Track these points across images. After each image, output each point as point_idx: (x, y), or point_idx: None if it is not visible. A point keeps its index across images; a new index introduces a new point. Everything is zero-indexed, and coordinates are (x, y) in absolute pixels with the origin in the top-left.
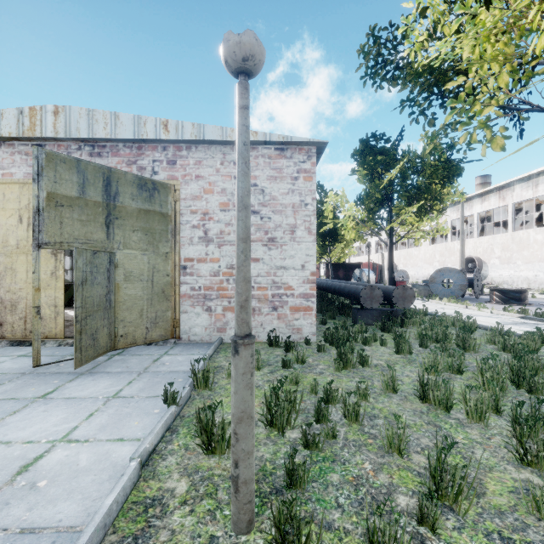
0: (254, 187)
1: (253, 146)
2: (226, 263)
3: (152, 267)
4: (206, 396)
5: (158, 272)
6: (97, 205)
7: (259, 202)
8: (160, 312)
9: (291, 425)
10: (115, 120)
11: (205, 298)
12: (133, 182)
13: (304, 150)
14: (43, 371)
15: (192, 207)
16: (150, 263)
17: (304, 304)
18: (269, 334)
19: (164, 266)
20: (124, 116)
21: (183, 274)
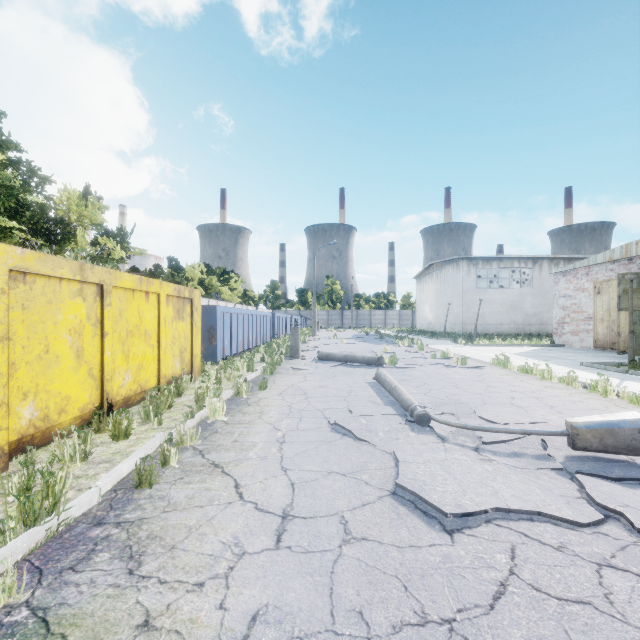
0: None
1: None
2: None
3: None
4: None
5: None
6: None
7: None
8: None
9: None
10: None
11: None
12: None
13: None
14: (621, 357)
15: None
16: None
17: None
18: None
19: None
20: None
21: None
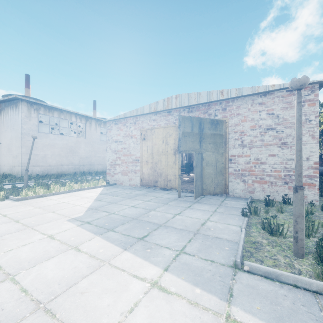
0: (272, 115)
1: (271, 92)
2: (254, 157)
3: (216, 159)
4: (257, 218)
5: (218, 162)
6: (196, 134)
7: (275, 123)
8: (219, 180)
9: (313, 235)
10: (199, 95)
11: (241, 175)
12: (209, 122)
13: (308, 87)
14: (180, 199)
15: (234, 130)
16: (215, 158)
17: (308, 182)
18: (283, 197)
19: (221, 159)
20: (203, 93)
21: (229, 163)
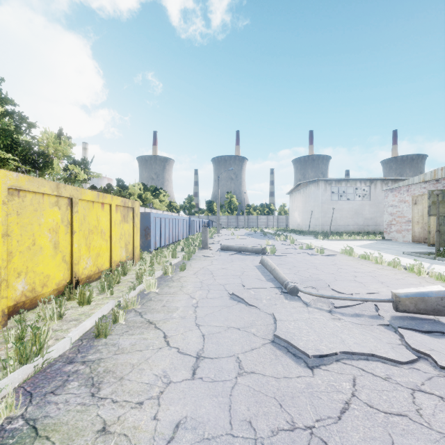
0: None
1: None
2: None
3: None
4: None
5: None
6: None
7: None
8: None
9: None
10: None
11: None
12: None
13: None
14: (431, 248)
15: None
16: None
17: None
18: None
19: None
20: None
21: None
